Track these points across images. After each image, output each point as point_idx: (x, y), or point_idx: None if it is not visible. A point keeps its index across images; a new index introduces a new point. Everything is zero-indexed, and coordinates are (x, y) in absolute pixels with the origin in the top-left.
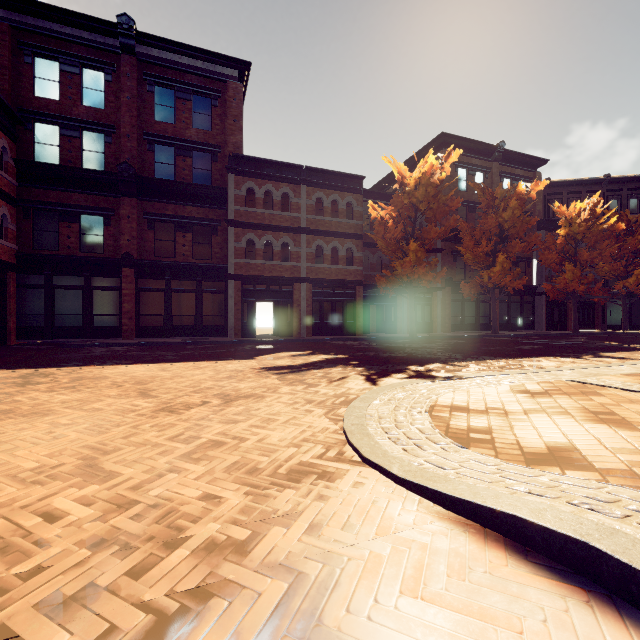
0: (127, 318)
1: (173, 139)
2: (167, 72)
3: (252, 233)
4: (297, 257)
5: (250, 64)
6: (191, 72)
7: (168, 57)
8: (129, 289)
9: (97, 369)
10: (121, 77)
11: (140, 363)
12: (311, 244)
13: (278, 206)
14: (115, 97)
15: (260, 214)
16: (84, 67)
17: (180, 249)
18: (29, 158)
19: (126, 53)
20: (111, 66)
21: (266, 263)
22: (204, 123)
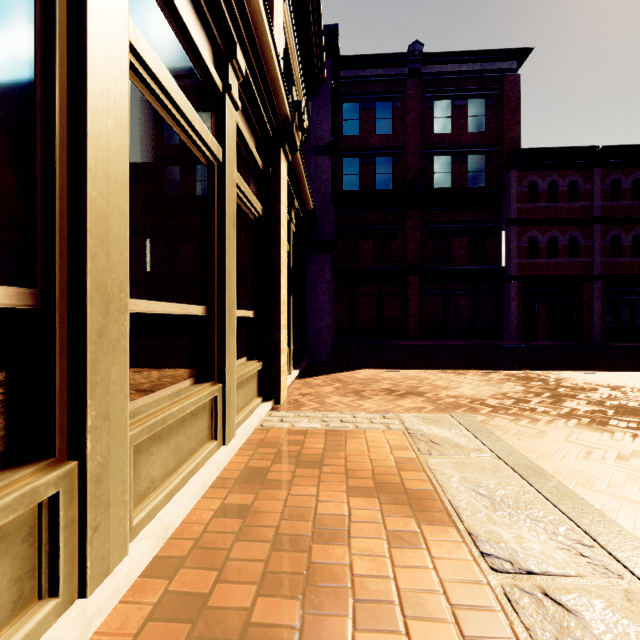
0: (413, 321)
1: (451, 148)
2: (444, 84)
3: (535, 230)
4: (587, 252)
5: (531, 50)
6: (467, 77)
7: (448, 69)
8: (414, 295)
9: (557, 375)
10: (407, 101)
11: (566, 370)
12: (605, 235)
13: (564, 197)
14: (401, 121)
15: (543, 209)
16: (377, 101)
17: (456, 254)
18: (339, 189)
19: (411, 77)
20: (399, 93)
21: (551, 261)
22: (478, 125)
